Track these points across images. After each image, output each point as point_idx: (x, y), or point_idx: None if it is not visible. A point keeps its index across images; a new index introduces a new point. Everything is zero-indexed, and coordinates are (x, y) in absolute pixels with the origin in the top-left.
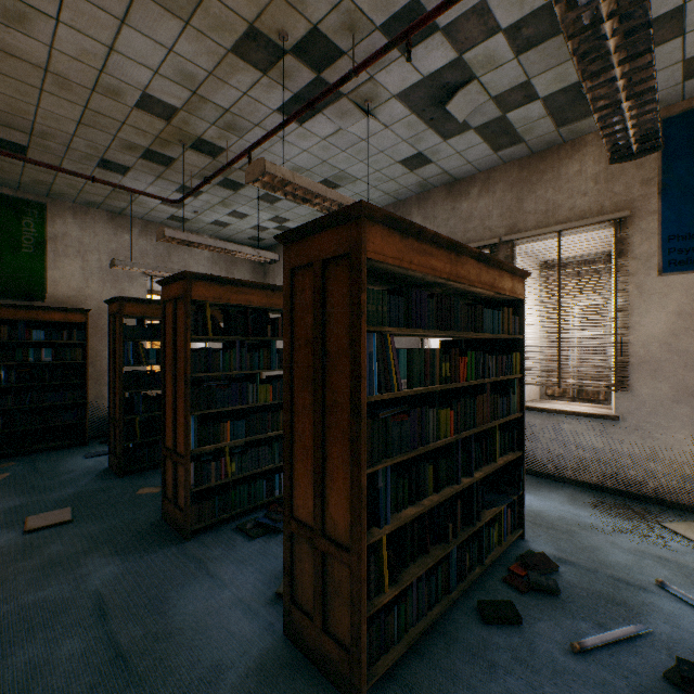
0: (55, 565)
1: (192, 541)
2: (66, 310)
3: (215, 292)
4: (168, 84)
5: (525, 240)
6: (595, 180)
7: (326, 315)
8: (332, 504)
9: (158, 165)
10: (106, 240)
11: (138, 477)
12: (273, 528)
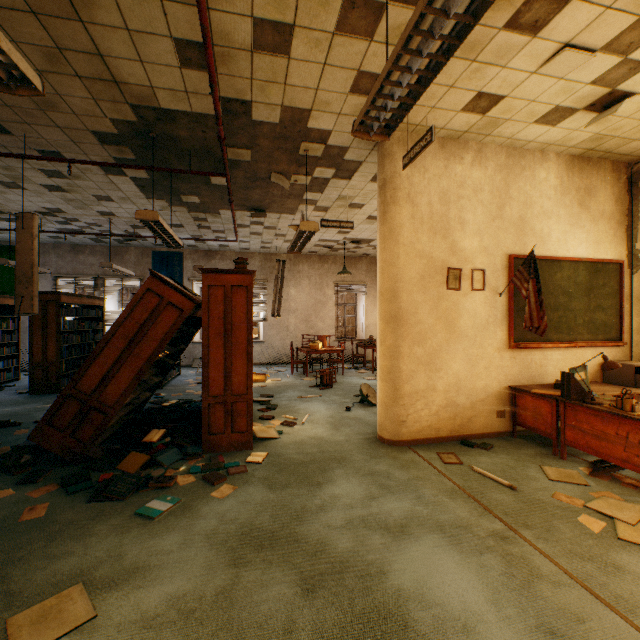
0: None
1: None
2: None
3: None
4: None
5: (110, 278)
6: (135, 263)
7: (49, 313)
8: (51, 355)
9: None
10: None
11: None
12: None
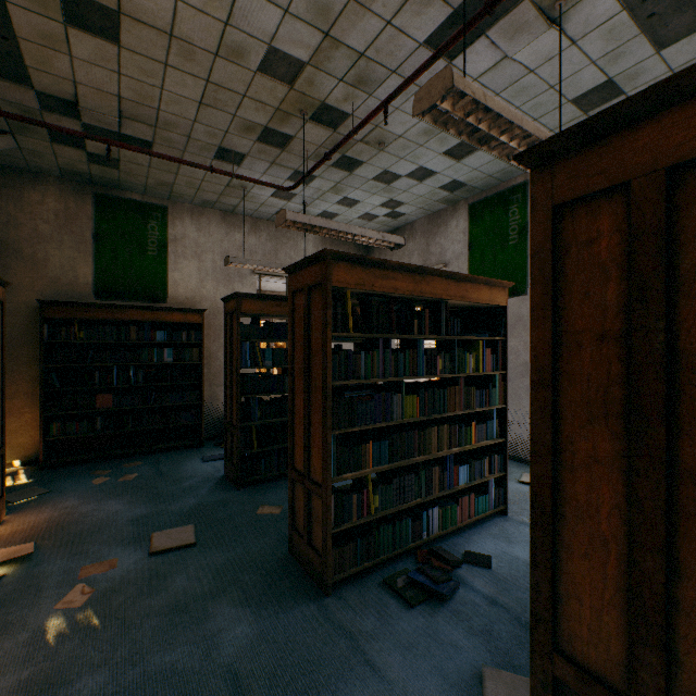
0: (182, 610)
1: (332, 597)
2: (185, 311)
3: (356, 276)
4: (298, 27)
5: None
6: None
7: (677, 279)
8: None
9: (274, 147)
10: (219, 239)
11: (255, 491)
12: (435, 593)
